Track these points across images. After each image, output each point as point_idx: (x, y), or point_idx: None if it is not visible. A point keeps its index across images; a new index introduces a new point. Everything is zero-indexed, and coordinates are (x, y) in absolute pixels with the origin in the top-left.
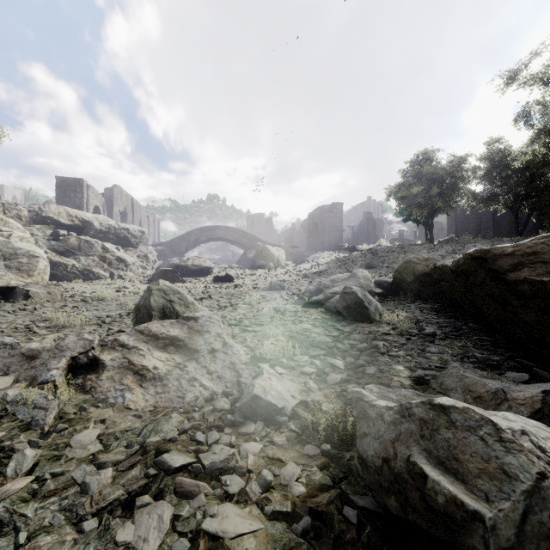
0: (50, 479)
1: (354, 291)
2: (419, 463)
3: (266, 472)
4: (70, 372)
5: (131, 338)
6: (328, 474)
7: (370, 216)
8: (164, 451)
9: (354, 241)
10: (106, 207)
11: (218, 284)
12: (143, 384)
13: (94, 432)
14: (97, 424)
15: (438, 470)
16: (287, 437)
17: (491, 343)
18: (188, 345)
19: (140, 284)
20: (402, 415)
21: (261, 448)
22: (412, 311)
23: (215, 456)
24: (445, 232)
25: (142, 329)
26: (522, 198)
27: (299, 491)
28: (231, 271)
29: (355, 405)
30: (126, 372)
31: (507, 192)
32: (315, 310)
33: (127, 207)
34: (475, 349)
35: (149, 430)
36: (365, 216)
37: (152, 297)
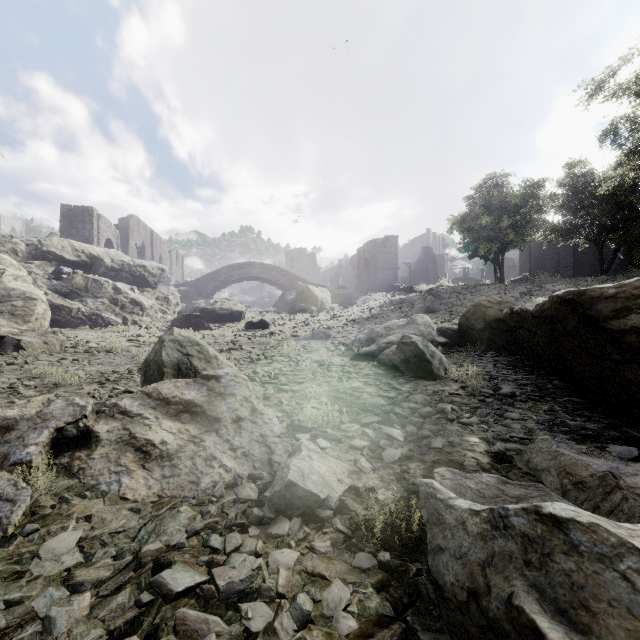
0: (2, 611)
1: (414, 341)
2: (529, 612)
3: (303, 597)
4: (54, 448)
5: (135, 402)
6: (388, 599)
7: (430, 251)
8: (166, 563)
9: (411, 280)
10: (120, 241)
11: (251, 331)
12: (147, 464)
13: (73, 536)
14: (80, 522)
15: (560, 626)
16: (332, 541)
17: (585, 406)
18: (207, 411)
19: (158, 332)
20: (494, 526)
21: (297, 557)
22: (484, 365)
23: (234, 573)
24: (517, 270)
25: (149, 391)
26: (607, 231)
27: (348, 628)
28: (266, 316)
29: (424, 503)
30: (126, 448)
31: (590, 224)
32: (367, 364)
33: (145, 241)
34: (565, 414)
35: (148, 532)
36: (424, 252)
37: (164, 350)
